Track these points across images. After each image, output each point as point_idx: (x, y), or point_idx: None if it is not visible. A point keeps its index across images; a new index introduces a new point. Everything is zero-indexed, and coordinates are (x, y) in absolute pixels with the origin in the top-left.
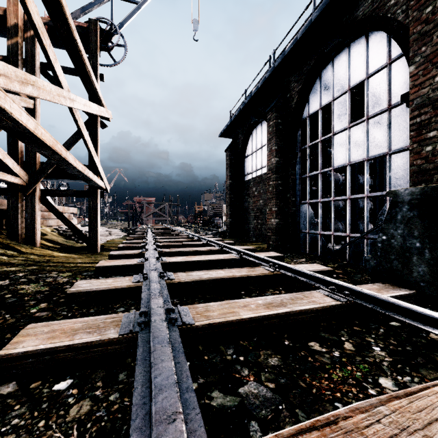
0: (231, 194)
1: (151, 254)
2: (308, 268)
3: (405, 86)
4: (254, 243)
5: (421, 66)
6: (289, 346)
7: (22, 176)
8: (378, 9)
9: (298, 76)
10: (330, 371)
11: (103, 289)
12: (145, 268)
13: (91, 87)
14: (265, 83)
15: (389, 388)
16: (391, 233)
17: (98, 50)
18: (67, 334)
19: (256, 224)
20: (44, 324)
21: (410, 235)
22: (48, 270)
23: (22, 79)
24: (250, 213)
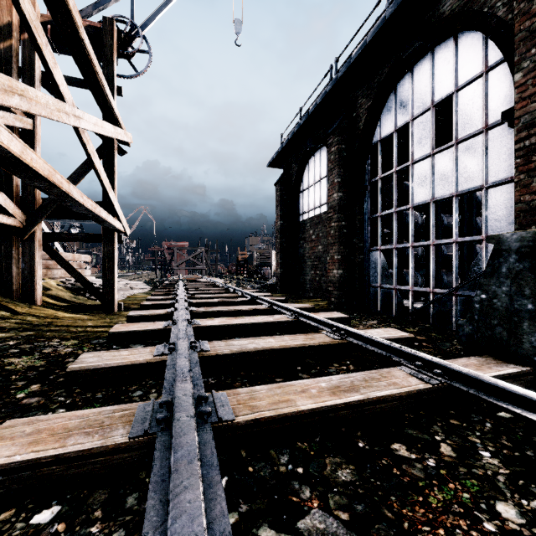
0: (283, 237)
1: (181, 316)
2: (382, 335)
3: (506, 101)
4: (312, 299)
5: (530, 73)
6: (365, 450)
7: (18, 216)
8: (471, 3)
9: (366, 90)
10: (425, 491)
11: (115, 365)
12: (172, 335)
13: (104, 102)
14: (325, 99)
15: (512, 520)
16: (493, 291)
17: (115, 56)
18: (57, 436)
19: (313, 275)
20: (28, 420)
21: (520, 293)
22: (47, 337)
23: (5, 86)
24: (307, 262)
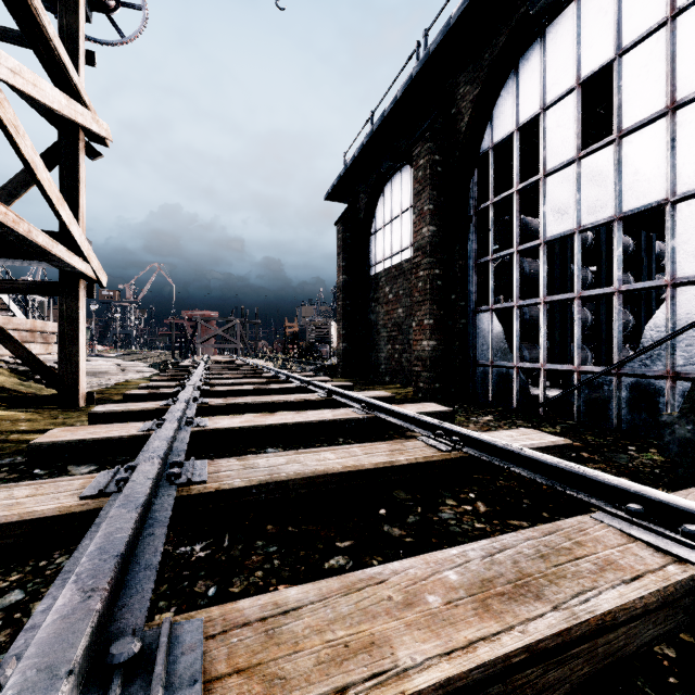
0: (346, 299)
1: (174, 413)
2: (520, 441)
3: None
4: (389, 385)
5: None
6: None
7: None
8: None
9: (472, 73)
10: None
11: None
12: (145, 448)
13: (49, 54)
14: (409, 90)
15: None
16: None
17: (82, 0)
18: None
19: (391, 351)
20: None
21: None
22: None
23: None
24: (381, 333)
